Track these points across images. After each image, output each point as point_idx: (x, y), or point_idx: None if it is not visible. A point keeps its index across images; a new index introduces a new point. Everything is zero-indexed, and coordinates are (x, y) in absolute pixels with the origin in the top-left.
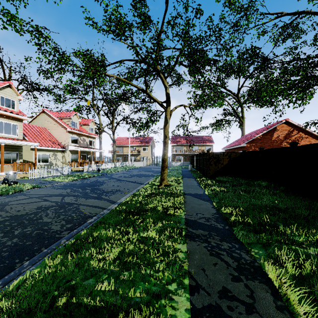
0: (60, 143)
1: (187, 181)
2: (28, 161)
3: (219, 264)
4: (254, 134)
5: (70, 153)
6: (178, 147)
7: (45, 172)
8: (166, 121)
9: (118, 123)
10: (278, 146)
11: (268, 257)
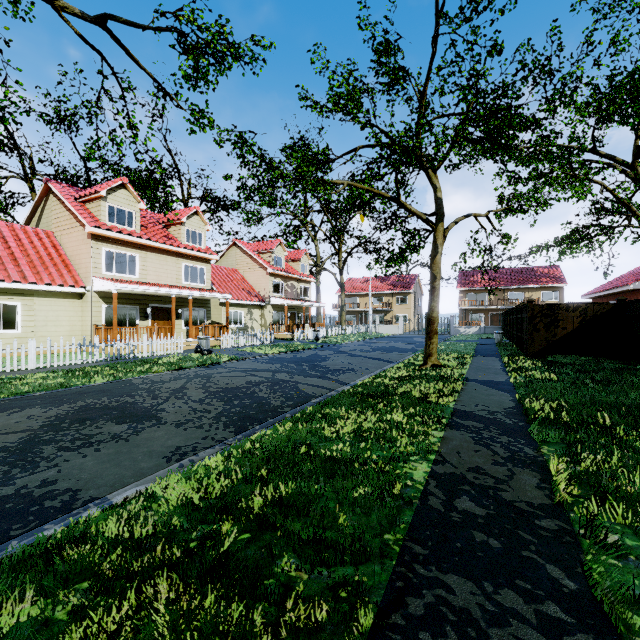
0: (258, 293)
1: (481, 361)
2: (216, 322)
3: (483, 451)
4: None
5: (272, 309)
6: (474, 295)
7: (240, 339)
8: (436, 250)
9: (349, 254)
10: None
11: (561, 453)
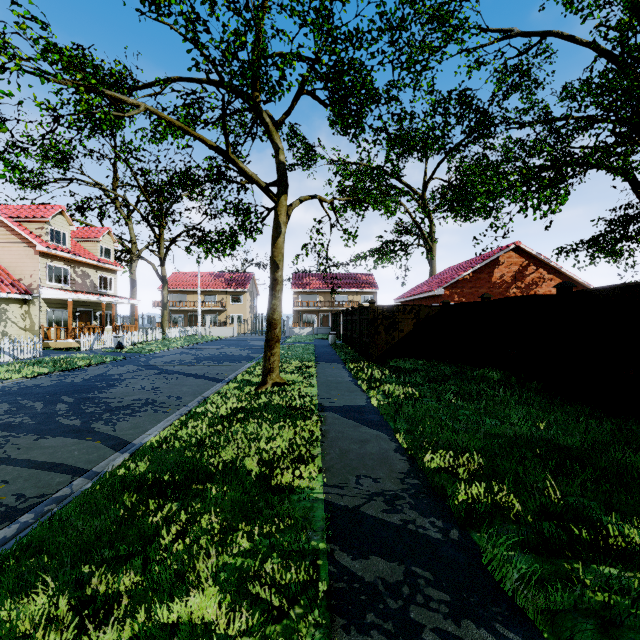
0: (19, 281)
1: (327, 371)
2: None
3: None
4: (458, 270)
5: (47, 306)
6: (306, 296)
7: None
8: (278, 230)
9: (174, 241)
10: (502, 296)
11: None
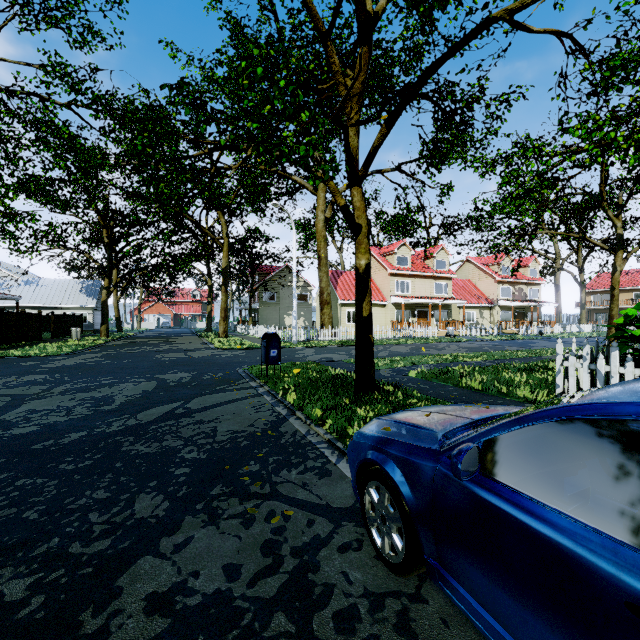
0: (487, 297)
1: None
2: (454, 320)
3: None
4: None
5: (500, 310)
6: None
7: (473, 331)
8: (614, 270)
9: (590, 252)
10: None
11: None
